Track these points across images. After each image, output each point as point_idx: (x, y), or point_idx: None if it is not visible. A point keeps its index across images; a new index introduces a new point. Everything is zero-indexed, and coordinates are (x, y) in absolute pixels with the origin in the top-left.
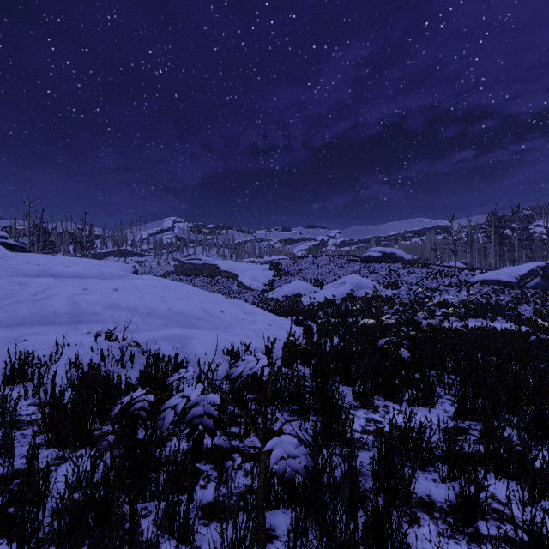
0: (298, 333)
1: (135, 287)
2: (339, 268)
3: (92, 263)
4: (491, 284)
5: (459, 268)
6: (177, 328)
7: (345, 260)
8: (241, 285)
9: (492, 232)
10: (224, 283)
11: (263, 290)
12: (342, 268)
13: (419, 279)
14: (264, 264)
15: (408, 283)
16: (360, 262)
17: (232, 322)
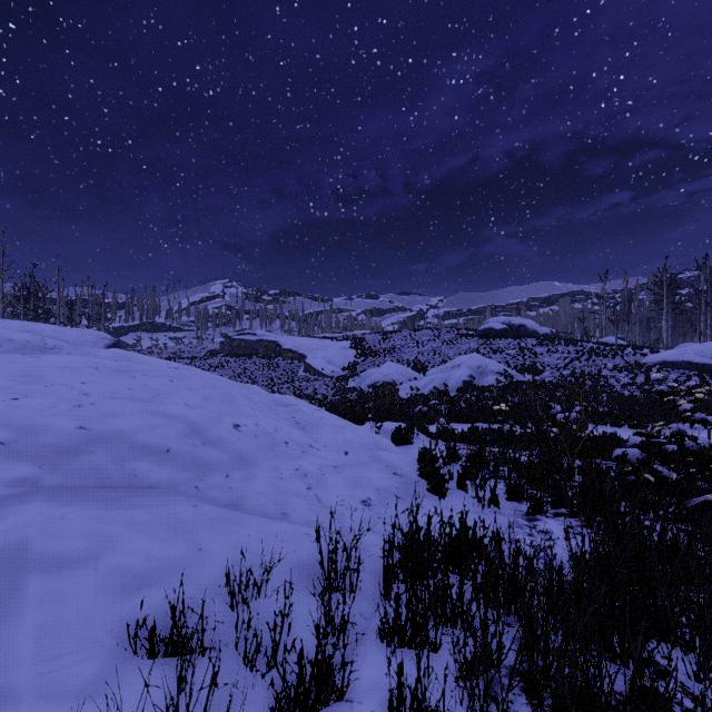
0: (408, 472)
1: (29, 371)
2: (448, 346)
3: (24, 328)
4: (676, 367)
5: (619, 346)
6: (34, 503)
7: (455, 334)
8: (310, 369)
9: (664, 294)
10: (286, 367)
11: (341, 376)
12: (452, 345)
13: (568, 360)
14: (343, 341)
15: (553, 366)
16: (477, 337)
17: (253, 455)
